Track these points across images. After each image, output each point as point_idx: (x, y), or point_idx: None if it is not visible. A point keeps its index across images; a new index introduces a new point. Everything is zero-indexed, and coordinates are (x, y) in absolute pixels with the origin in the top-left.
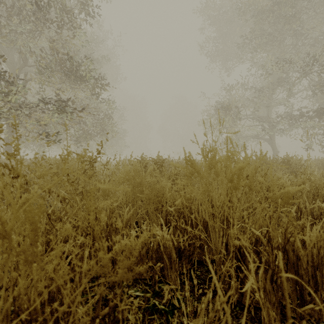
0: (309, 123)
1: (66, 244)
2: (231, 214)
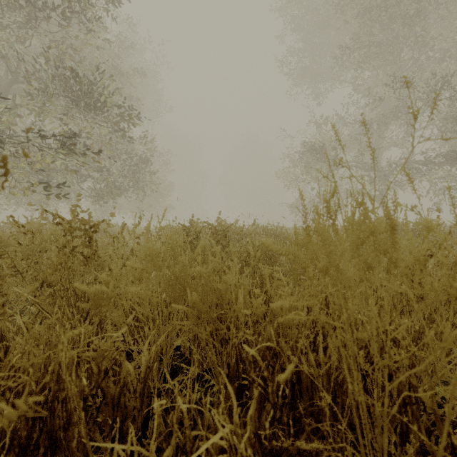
0: (437, 172)
1: None
2: None
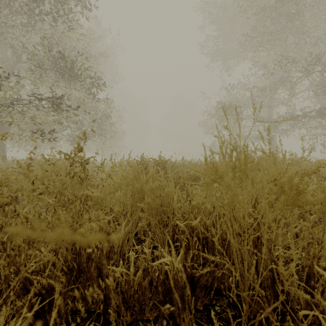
0: (312, 123)
1: (39, 277)
2: (279, 242)
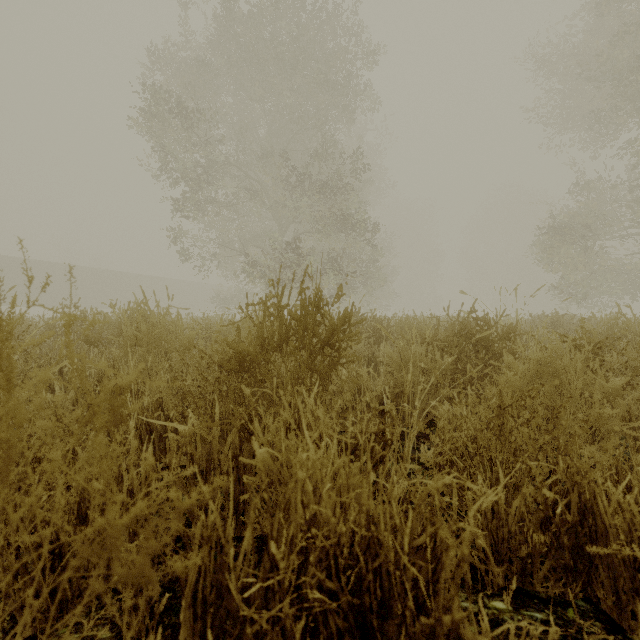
0: None
1: None
2: None
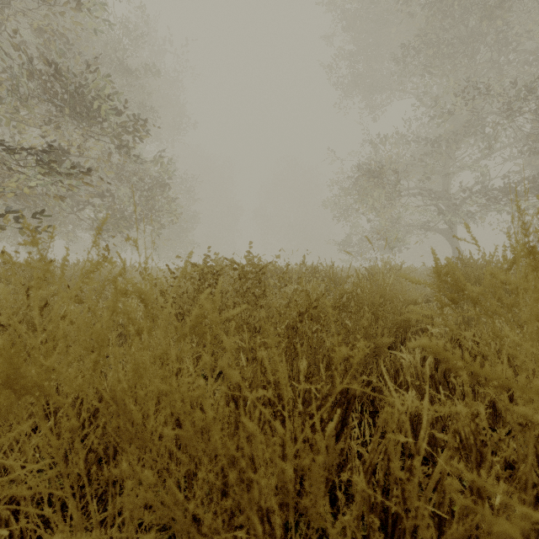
0: (522, 200)
1: None
2: None
